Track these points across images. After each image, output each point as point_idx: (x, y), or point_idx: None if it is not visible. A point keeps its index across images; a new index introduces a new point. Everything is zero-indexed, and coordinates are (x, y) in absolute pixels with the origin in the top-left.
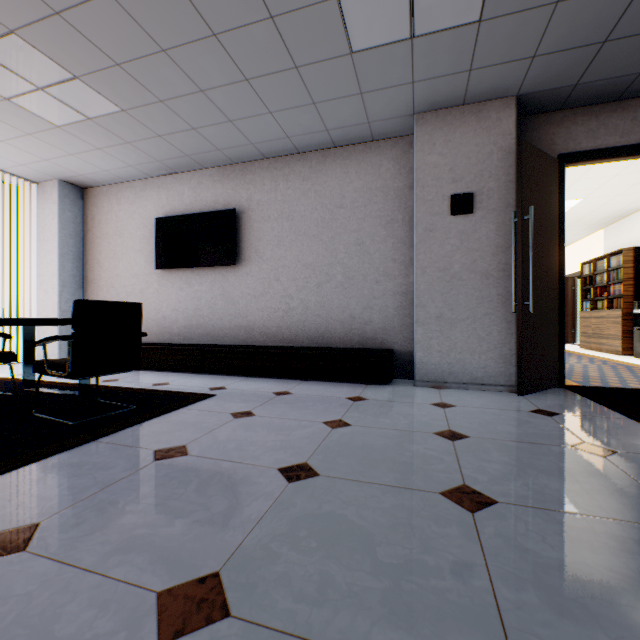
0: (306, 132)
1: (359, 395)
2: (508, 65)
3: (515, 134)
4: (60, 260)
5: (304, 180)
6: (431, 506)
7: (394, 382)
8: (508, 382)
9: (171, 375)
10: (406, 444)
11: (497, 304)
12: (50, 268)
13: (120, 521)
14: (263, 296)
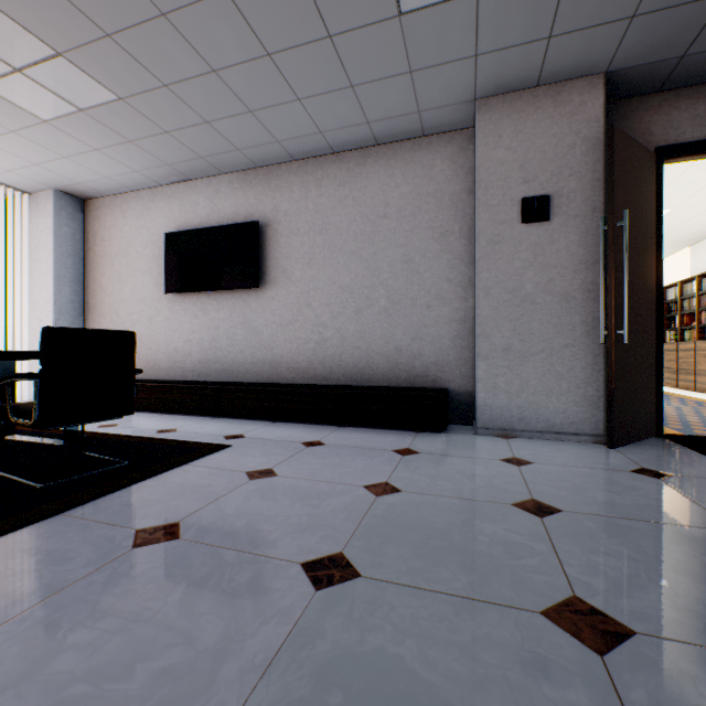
0: (342, 125)
1: (408, 447)
2: (599, 29)
3: (603, 121)
4: (56, 283)
5: (340, 185)
6: (533, 640)
7: (450, 429)
8: (594, 431)
9: (181, 419)
10: (478, 522)
11: (580, 333)
12: (44, 292)
13: (51, 666)
14: (291, 324)
